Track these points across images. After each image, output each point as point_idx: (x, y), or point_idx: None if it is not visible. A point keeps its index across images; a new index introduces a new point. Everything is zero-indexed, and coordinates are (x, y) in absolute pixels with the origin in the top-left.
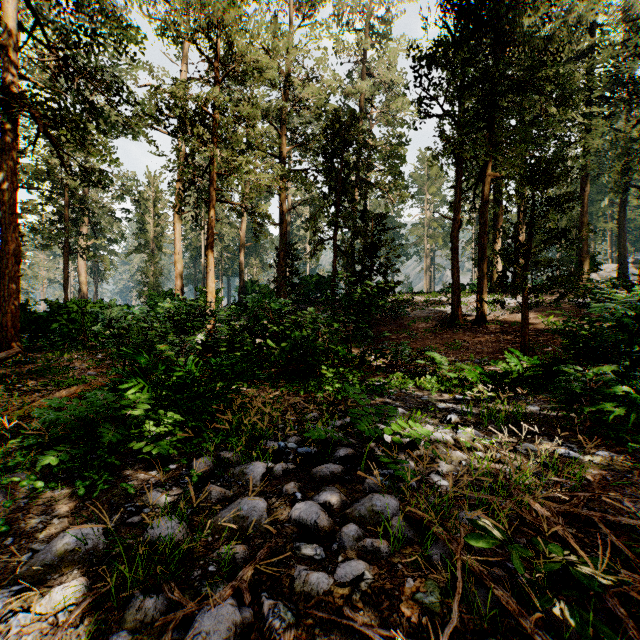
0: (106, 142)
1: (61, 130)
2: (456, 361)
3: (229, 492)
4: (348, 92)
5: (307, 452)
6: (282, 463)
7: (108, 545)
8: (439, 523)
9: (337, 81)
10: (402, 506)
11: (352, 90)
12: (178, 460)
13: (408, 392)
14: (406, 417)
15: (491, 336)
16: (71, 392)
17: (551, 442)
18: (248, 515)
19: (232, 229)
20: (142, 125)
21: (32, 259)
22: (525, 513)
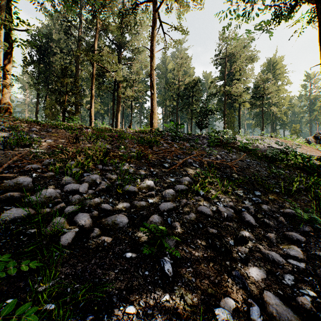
0: None
1: None
2: None
3: None
4: None
5: None
6: None
7: None
8: None
9: None
10: None
11: None
12: None
13: None
14: None
15: None
16: None
17: None
18: None
19: None
20: None
21: None
22: None
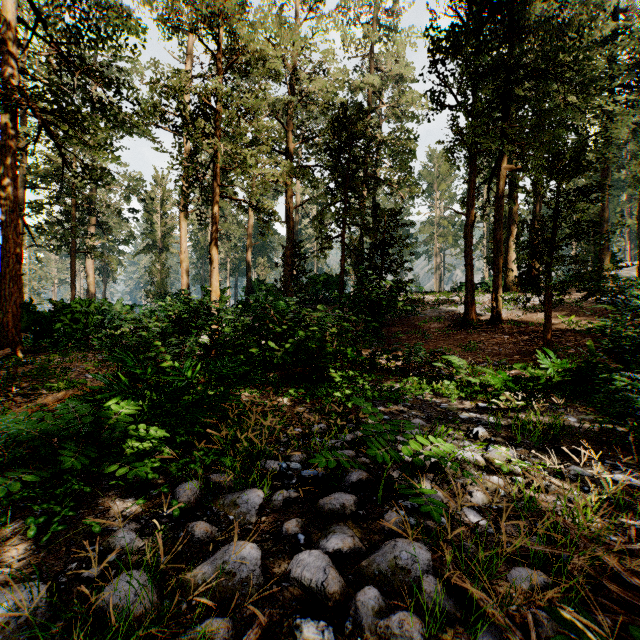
0: (107, 137)
1: (63, 126)
2: (473, 363)
3: (216, 531)
4: (357, 86)
5: (313, 476)
6: (283, 490)
7: (49, 615)
8: (494, 601)
9: (345, 74)
10: (434, 559)
11: (361, 84)
12: (162, 484)
13: (425, 399)
14: (425, 429)
15: (508, 337)
16: (59, 398)
17: (602, 464)
18: (235, 570)
19: (239, 229)
20: (148, 123)
21: (43, 260)
22: (605, 579)
